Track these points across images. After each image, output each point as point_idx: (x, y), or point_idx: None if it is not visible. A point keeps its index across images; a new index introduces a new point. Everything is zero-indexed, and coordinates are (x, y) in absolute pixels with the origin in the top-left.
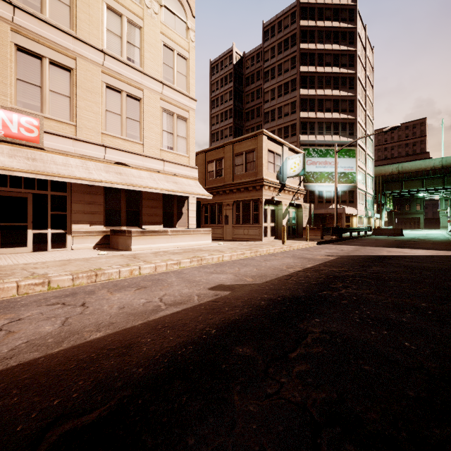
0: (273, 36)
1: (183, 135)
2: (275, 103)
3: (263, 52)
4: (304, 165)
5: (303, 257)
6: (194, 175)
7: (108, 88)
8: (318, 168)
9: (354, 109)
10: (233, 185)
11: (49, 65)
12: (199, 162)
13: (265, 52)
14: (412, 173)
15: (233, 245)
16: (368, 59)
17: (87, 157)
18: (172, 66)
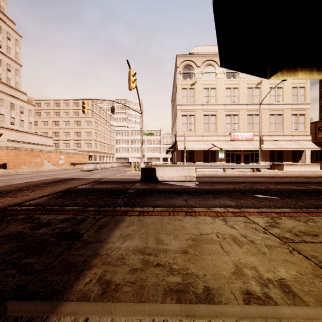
0: None
1: (302, 122)
2: None
3: None
4: None
5: None
6: (309, 138)
7: (270, 115)
8: None
9: None
10: None
11: (254, 116)
12: (310, 128)
13: None
14: None
15: None
16: None
17: (264, 140)
18: (296, 94)
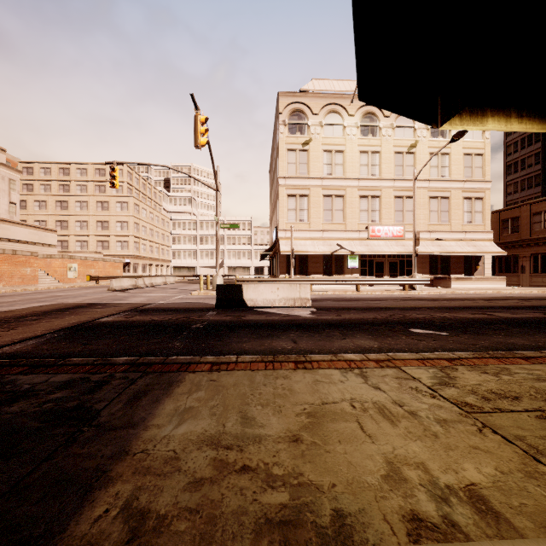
0: None
1: (479, 210)
2: None
3: None
4: None
5: None
6: (489, 237)
7: (431, 198)
8: None
9: None
10: (530, 240)
11: (405, 199)
12: (492, 220)
13: None
14: None
15: (526, 289)
16: None
17: (421, 239)
18: (470, 166)
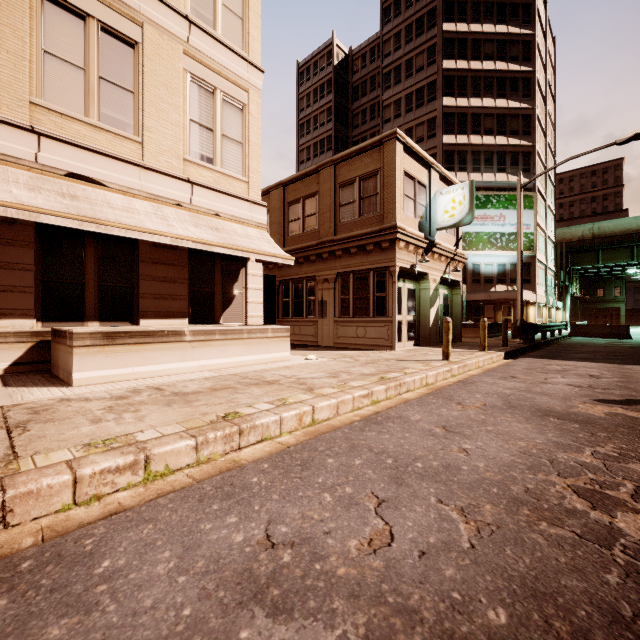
0: (397, 16)
1: (236, 137)
2: (402, 123)
3: (381, 42)
4: (473, 203)
5: (544, 410)
6: (259, 218)
7: (50, 1)
8: (473, 225)
9: (531, 130)
10: (336, 243)
11: None
12: (273, 204)
13: (384, 42)
14: (616, 236)
15: (338, 363)
16: (548, 55)
17: None
18: None
